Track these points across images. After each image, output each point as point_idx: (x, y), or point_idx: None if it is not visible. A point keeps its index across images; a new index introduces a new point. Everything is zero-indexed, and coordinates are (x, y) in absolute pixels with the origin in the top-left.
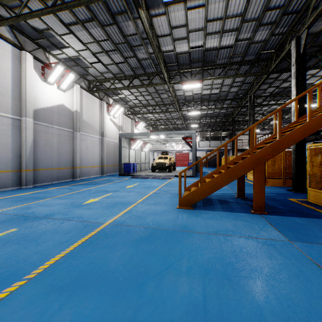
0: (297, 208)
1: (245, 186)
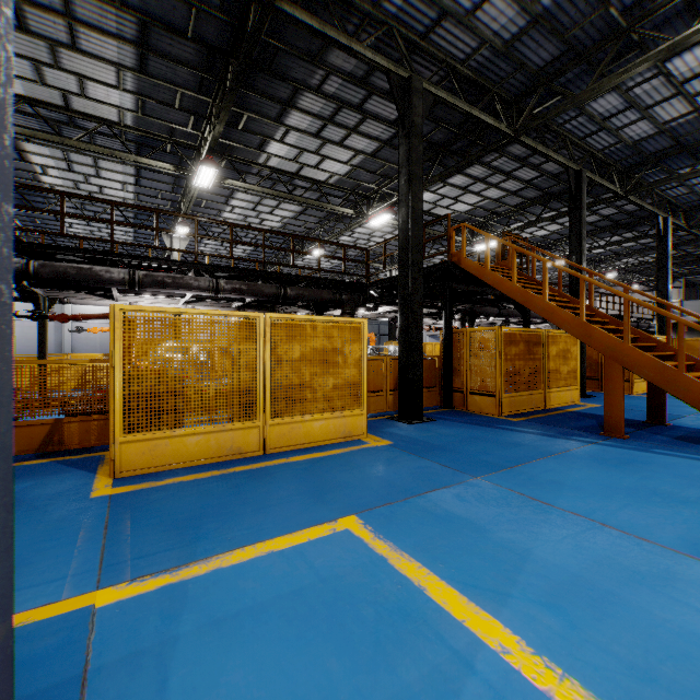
0: (568, 417)
1: (456, 448)
